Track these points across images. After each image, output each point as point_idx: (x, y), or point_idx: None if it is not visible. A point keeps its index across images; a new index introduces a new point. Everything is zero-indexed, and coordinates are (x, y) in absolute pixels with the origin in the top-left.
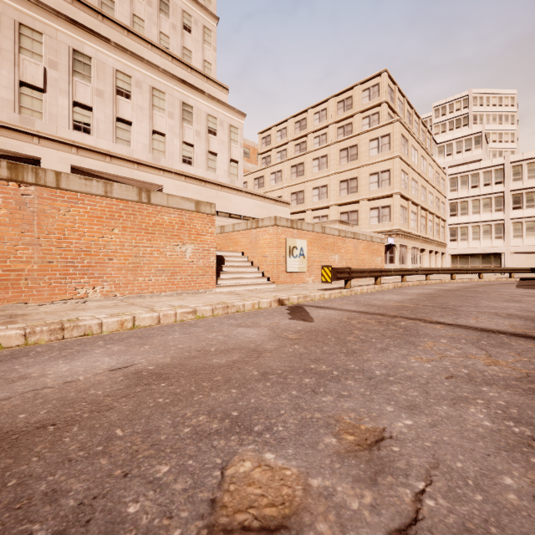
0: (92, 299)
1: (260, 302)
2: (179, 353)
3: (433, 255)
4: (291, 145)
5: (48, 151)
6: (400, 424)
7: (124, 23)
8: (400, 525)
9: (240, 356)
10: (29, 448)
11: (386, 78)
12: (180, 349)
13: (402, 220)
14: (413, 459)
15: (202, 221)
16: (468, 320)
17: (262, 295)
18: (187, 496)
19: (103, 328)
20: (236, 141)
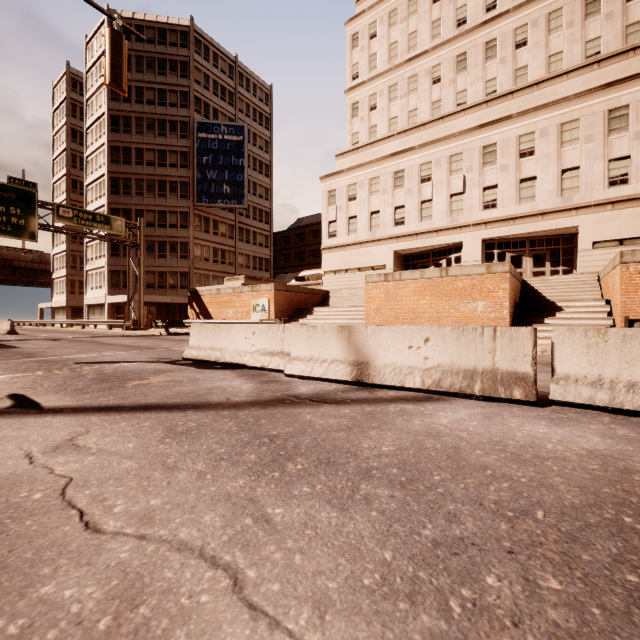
0: None
1: None
2: None
3: None
4: None
5: (466, 235)
6: None
7: (533, 80)
8: None
9: None
10: None
11: None
12: None
13: None
14: None
15: (494, 280)
16: None
17: None
18: None
19: None
20: None
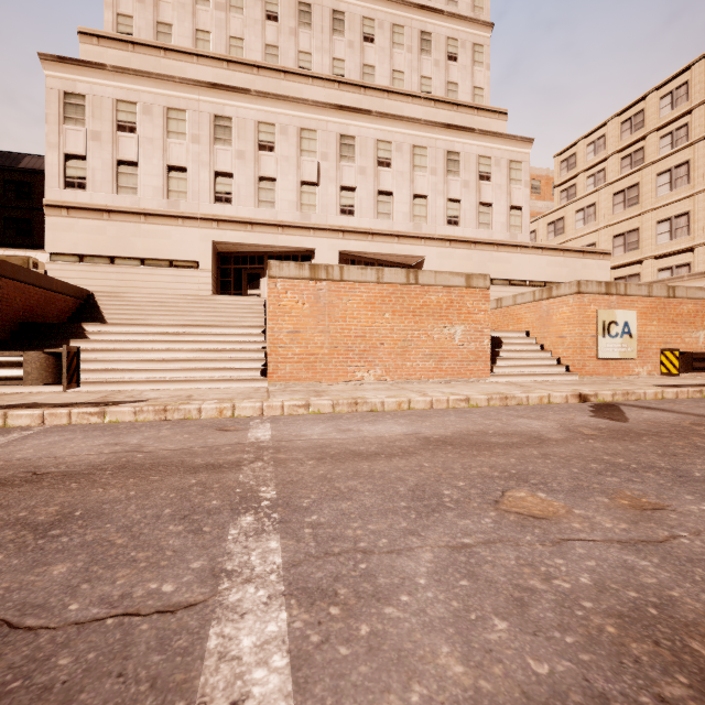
0: (367, 382)
1: (550, 395)
2: (458, 430)
3: None
4: (613, 161)
5: (320, 241)
6: (694, 507)
7: (385, 86)
8: (644, 540)
9: (520, 440)
10: (376, 461)
11: None
12: (458, 428)
13: None
14: (688, 523)
15: (474, 298)
16: None
17: (555, 388)
18: (479, 496)
19: (384, 407)
20: (519, 180)
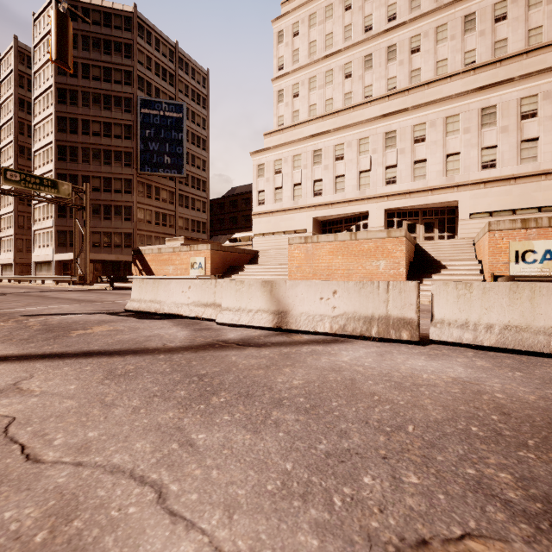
0: None
1: None
2: None
3: None
4: None
5: (372, 205)
6: None
7: (425, 81)
8: None
9: None
10: None
11: None
12: None
13: None
14: None
15: (393, 243)
16: None
17: None
18: None
19: None
20: None
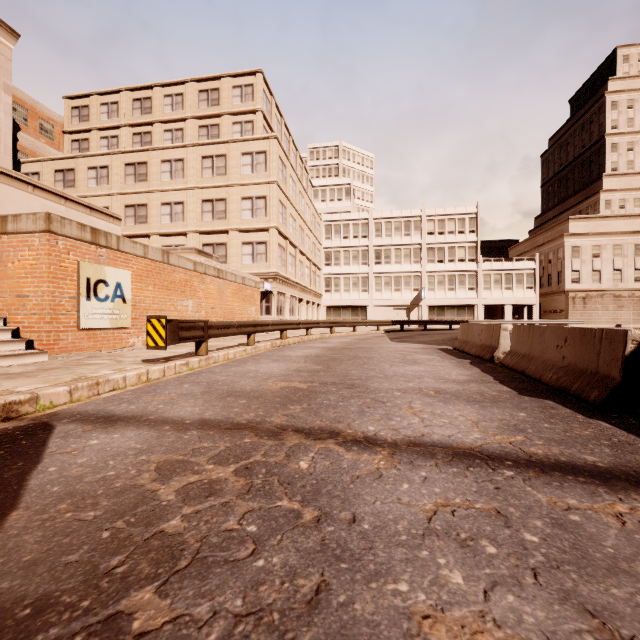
0: None
1: None
2: None
3: (310, 306)
4: (126, 132)
5: None
6: None
7: None
8: None
9: None
10: None
11: (262, 82)
12: None
13: (280, 262)
14: None
15: None
16: (408, 419)
17: None
18: None
19: None
20: None
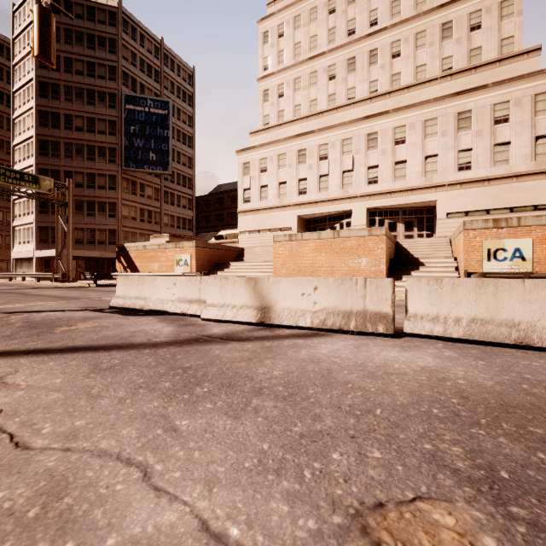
0: None
1: None
2: None
3: None
4: None
5: (354, 204)
6: None
7: (405, 85)
8: None
9: None
10: None
11: None
12: None
13: None
14: None
15: (374, 241)
16: None
17: None
18: None
19: None
20: None
